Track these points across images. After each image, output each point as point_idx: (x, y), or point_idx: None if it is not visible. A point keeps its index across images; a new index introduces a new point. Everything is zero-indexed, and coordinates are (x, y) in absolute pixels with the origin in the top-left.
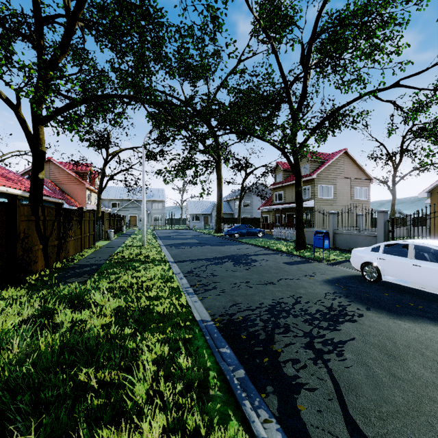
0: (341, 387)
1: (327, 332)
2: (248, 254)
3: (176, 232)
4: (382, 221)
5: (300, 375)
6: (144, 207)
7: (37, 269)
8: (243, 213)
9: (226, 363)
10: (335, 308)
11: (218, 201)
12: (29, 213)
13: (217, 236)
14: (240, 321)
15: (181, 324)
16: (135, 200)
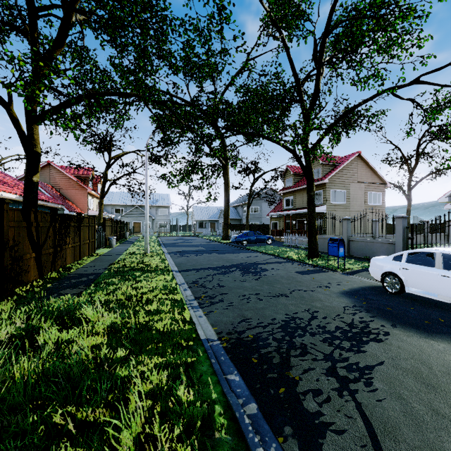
0: (374, 428)
1: (350, 354)
2: (257, 262)
3: (182, 239)
4: (401, 227)
5: (324, 411)
6: (147, 213)
7: (29, 279)
8: (252, 220)
9: (235, 394)
10: (357, 325)
11: (225, 207)
12: (19, 219)
13: (225, 243)
14: (250, 340)
15: (183, 344)
16: (140, 206)
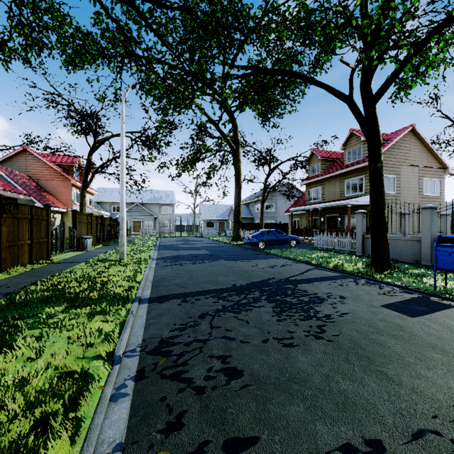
0: None
1: None
2: (293, 278)
3: (185, 240)
4: None
5: None
6: (123, 201)
7: None
8: (266, 218)
9: None
10: None
11: (236, 201)
12: None
13: (235, 245)
14: None
15: None
16: (141, 204)
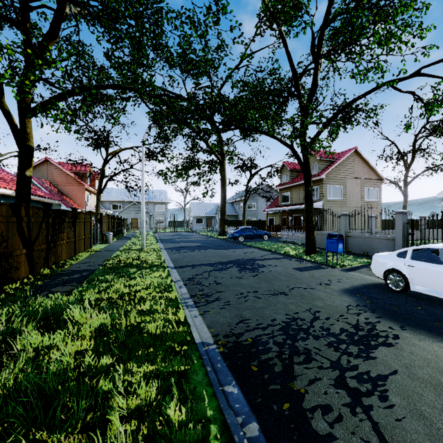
0: None
1: (359, 361)
2: (255, 258)
3: (179, 235)
4: (401, 223)
5: (336, 434)
6: (144, 208)
7: (19, 276)
8: (248, 216)
9: (233, 410)
10: (363, 327)
11: (222, 203)
12: (8, 214)
13: (221, 239)
14: (249, 344)
15: (177, 349)
16: (137, 202)
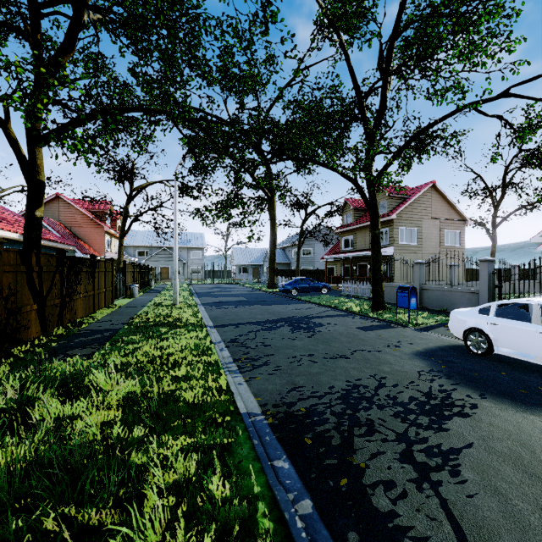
0: (466, 534)
1: (430, 433)
2: (310, 316)
3: (219, 287)
4: (486, 273)
5: (399, 511)
6: (176, 255)
7: (29, 337)
8: (303, 264)
9: (284, 486)
10: (436, 395)
11: (271, 248)
12: (16, 262)
13: (270, 292)
14: (303, 415)
15: (218, 420)
16: (168, 248)
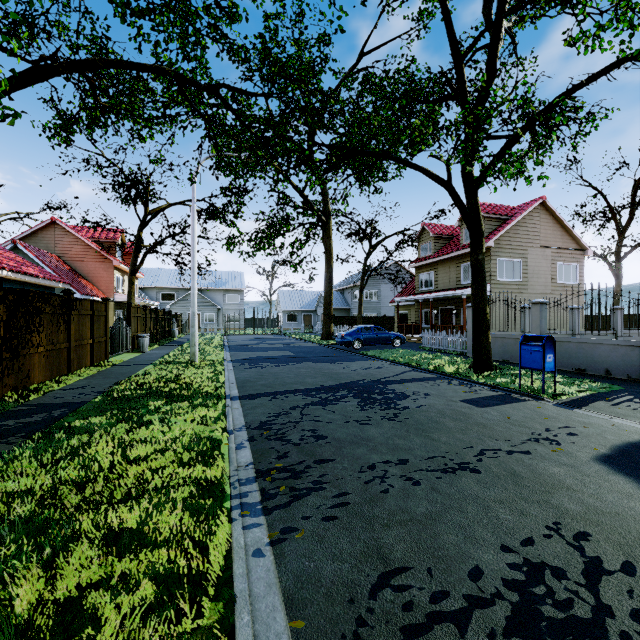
0: None
1: None
2: (385, 379)
3: (260, 338)
4: None
5: None
6: (195, 293)
7: None
8: (366, 310)
9: None
10: None
11: (327, 288)
12: None
13: (325, 345)
14: None
15: None
16: (199, 290)
